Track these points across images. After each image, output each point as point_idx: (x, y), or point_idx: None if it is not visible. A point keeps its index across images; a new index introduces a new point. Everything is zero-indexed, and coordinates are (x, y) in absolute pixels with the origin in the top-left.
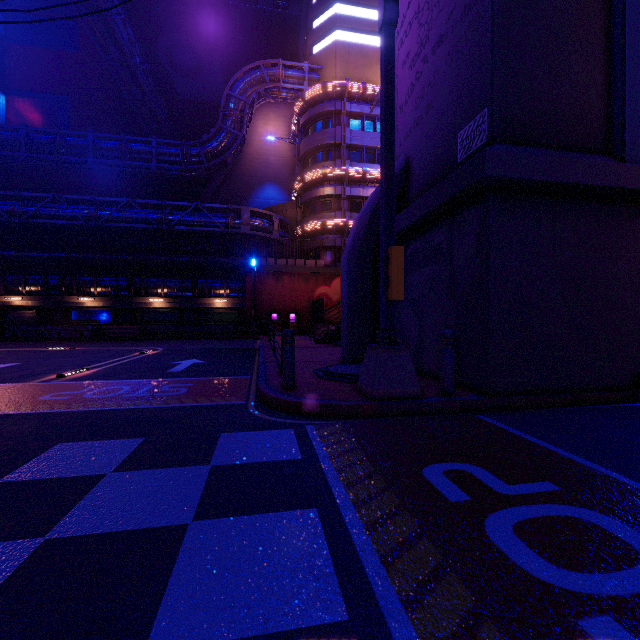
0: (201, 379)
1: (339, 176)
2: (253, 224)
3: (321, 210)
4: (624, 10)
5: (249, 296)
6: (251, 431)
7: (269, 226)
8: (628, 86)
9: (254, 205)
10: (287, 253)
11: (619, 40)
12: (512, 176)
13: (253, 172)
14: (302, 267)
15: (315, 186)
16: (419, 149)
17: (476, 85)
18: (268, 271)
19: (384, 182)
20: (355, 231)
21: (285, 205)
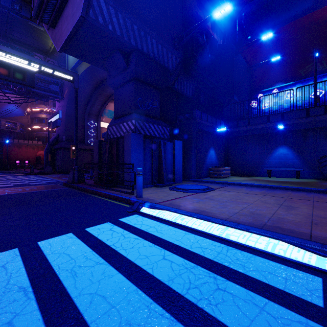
0: (10, 174)
1: (48, 111)
2: (7, 126)
3: (40, 122)
4: (85, 125)
5: (4, 154)
6: (28, 175)
7: (15, 127)
8: (85, 135)
9: (3, 112)
10: (24, 138)
11: (84, 129)
12: (65, 147)
13: (2, 97)
14: (31, 143)
15: (37, 113)
16: (60, 134)
17: (64, 132)
18: (14, 144)
19: (48, 146)
20: (47, 147)
21: (22, 117)
